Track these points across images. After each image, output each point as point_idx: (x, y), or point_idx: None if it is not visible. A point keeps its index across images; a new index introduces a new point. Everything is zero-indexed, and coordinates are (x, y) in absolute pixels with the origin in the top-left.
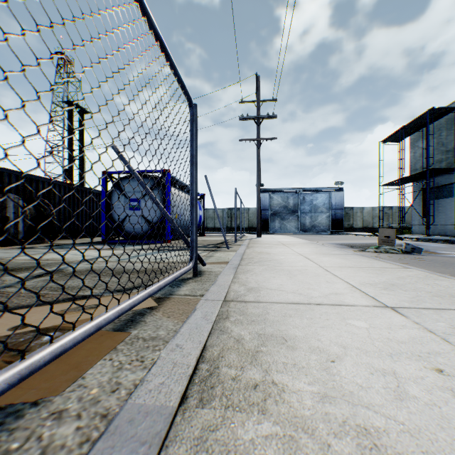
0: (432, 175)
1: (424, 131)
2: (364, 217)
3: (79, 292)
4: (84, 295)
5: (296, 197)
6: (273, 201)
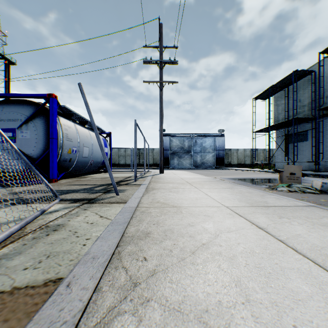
0: (296, 123)
1: (285, 91)
2: (239, 156)
3: None
4: None
5: (190, 141)
6: (172, 143)
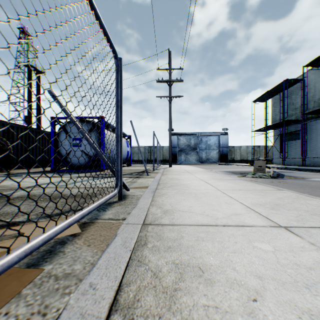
0: (287, 125)
1: (281, 95)
2: (241, 152)
3: (11, 218)
4: (15, 221)
5: (196, 139)
6: (180, 141)
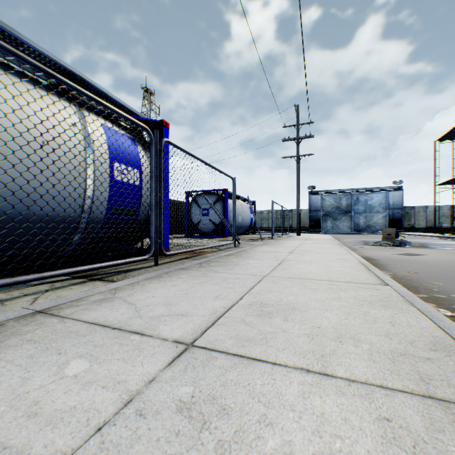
0: None
1: None
2: (427, 216)
3: None
4: None
5: (349, 198)
6: (325, 202)
